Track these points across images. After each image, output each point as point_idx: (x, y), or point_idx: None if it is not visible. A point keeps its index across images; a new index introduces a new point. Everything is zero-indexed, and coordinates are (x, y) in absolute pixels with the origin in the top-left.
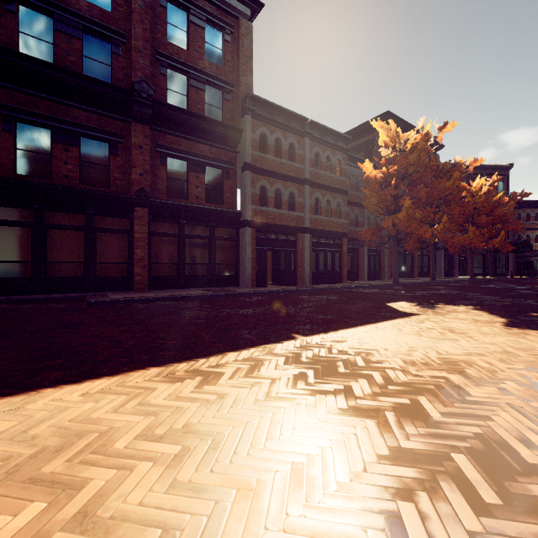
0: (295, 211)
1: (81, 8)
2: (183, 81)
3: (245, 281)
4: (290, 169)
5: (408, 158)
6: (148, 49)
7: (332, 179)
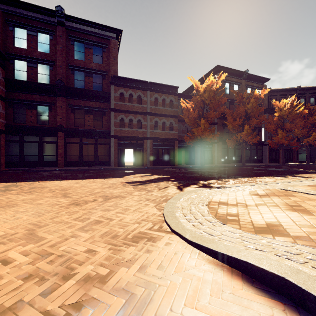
0: (142, 129)
1: (37, 55)
2: (82, 75)
3: (111, 163)
4: (138, 108)
5: (204, 96)
6: (64, 65)
7: (166, 110)
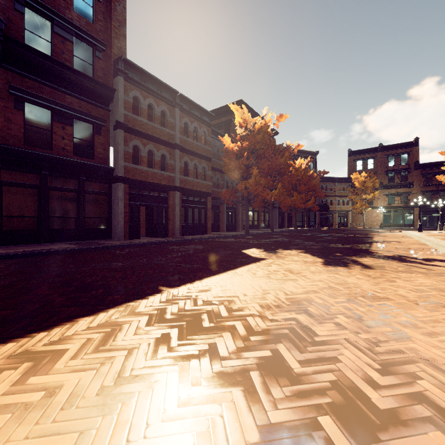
0: (167, 171)
1: None
2: (46, 26)
3: (118, 234)
4: (162, 133)
5: (256, 137)
6: None
7: (199, 147)
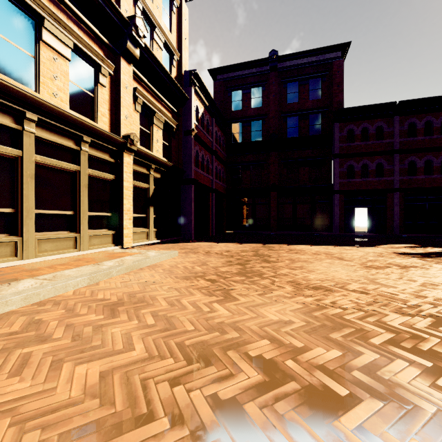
0: (383, 176)
1: (250, 113)
2: (296, 120)
3: (334, 228)
4: (377, 146)
5: None
6: (277, 114)
7: (434, 140)
